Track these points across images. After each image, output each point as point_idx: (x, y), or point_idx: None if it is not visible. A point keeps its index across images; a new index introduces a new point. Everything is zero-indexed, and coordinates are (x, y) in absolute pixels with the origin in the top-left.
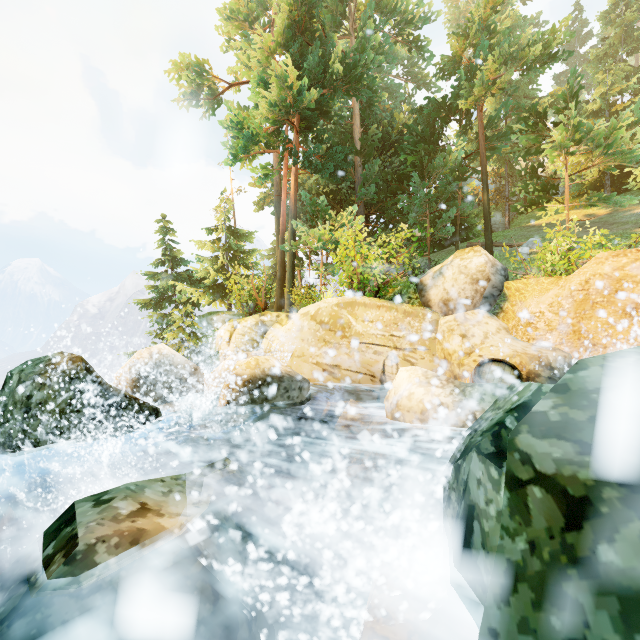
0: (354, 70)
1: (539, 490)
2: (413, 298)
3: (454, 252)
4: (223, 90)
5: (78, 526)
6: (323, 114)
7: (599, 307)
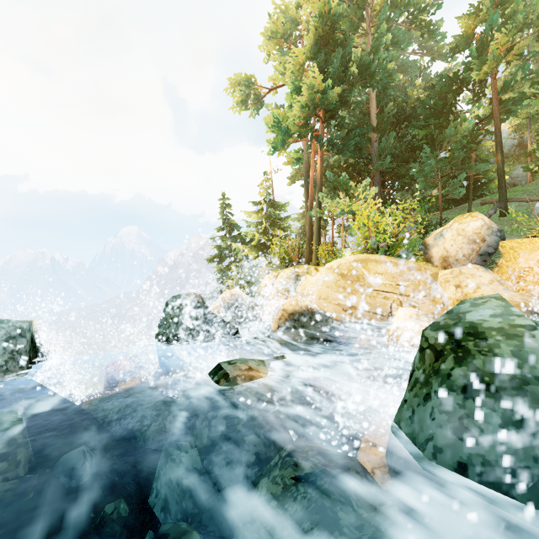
0: (370, 67)
1: (429, 350)
2: (418, 255)
3: (468, 209)
4: (264, 95)
5: (226, 370)
6: (344, 104)
7: None
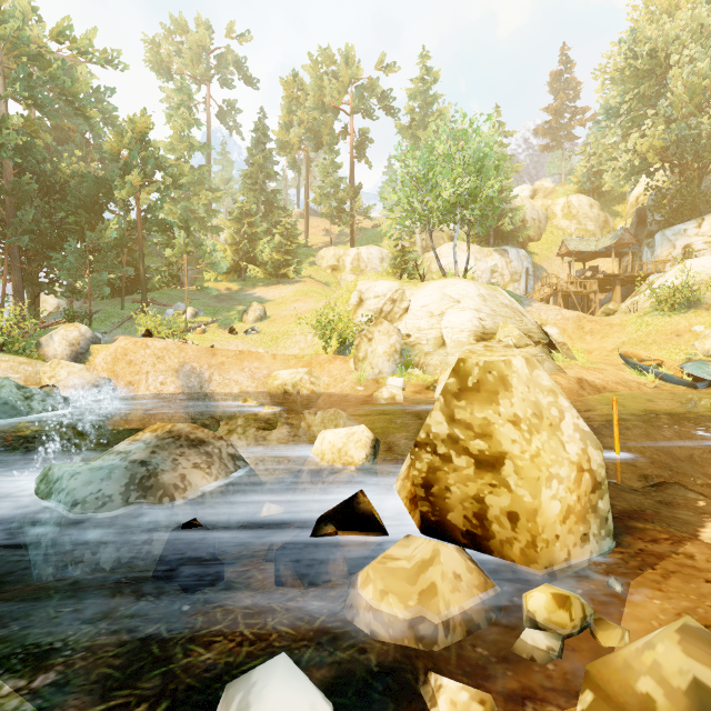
0: None
1: None
2: (34, 351)
3: (125, 303)
4: None
5: None
6: None
7: (121, 361)
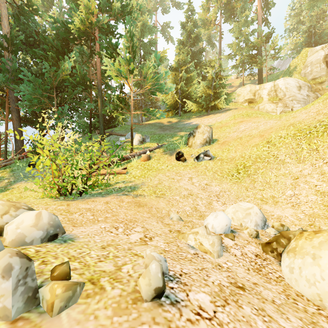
0: None
1: None
2: None
3: (94, 135)
4: None
5: None
6: None
7: None
